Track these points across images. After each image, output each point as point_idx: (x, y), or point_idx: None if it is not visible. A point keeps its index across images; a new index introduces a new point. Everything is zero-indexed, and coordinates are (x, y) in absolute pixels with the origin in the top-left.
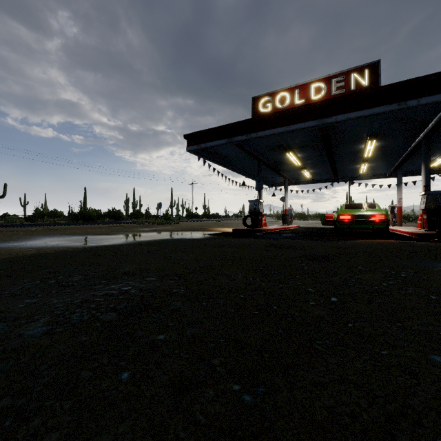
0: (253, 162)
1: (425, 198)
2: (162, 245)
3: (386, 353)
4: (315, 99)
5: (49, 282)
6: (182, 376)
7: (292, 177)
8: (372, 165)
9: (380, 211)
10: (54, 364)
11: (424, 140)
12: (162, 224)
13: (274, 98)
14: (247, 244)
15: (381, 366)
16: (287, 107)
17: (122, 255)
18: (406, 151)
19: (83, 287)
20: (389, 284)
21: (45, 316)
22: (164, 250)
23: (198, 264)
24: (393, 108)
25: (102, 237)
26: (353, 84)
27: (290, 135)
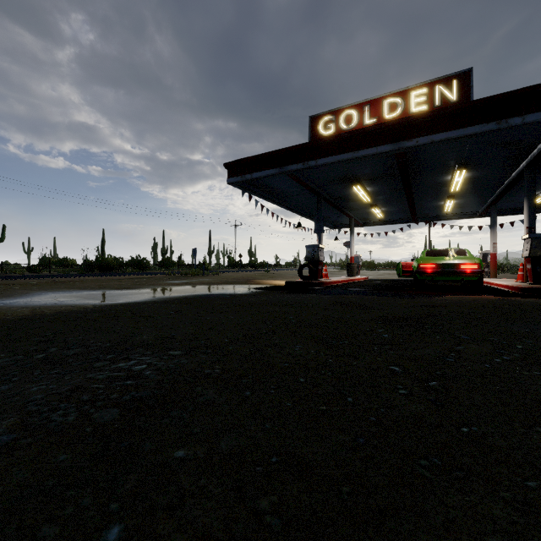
0: (312, 197)
1: (529, 243)
2: (196, 303)
3: (535, 487)
4: (390, 118)
5: (35, 358)
6: (209, 535)
7: (359, 217)
8: (459, 201)
9: (471, 259)
10: (1, 509)
11: (527, 170)
12: (197, 275)
13: (338, 117)
14: (304, 301)
15: (536, 515)
16: (354, 128)
17: (142, 318)
18: (503, 184)
19: (79, 366)
20: (504, 360)
21: (12, 415)
22: (197, 310)
23: (240, 331)
24: (491, 128)
25: (120, 292)
26: (438, 99)
27: (358, 163)
